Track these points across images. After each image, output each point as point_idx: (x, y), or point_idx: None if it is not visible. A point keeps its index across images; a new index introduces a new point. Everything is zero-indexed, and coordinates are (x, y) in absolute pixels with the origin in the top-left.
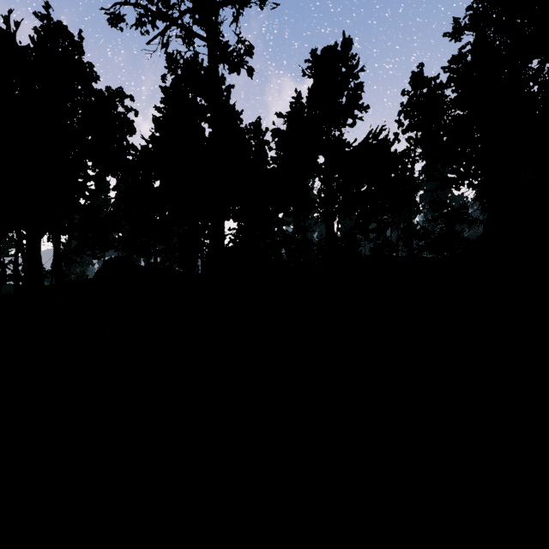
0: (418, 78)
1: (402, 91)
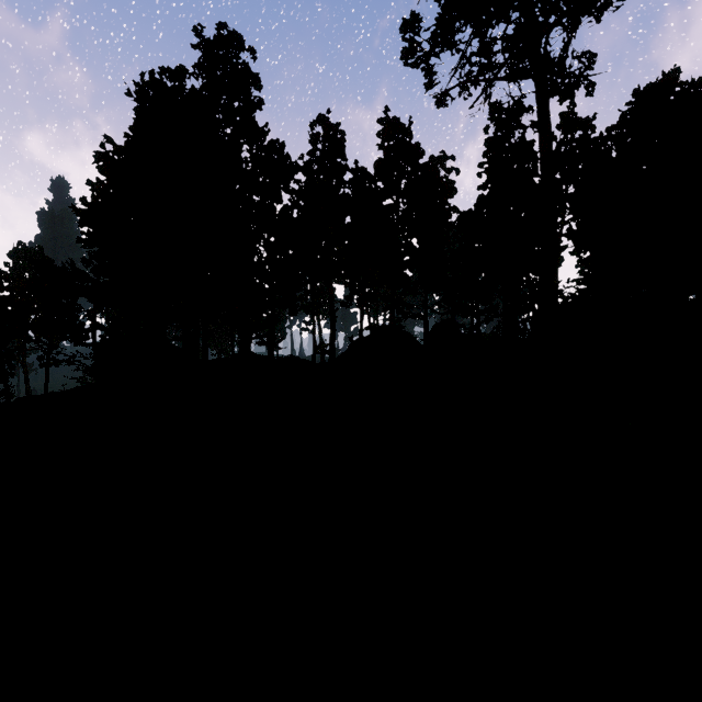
0: None
1: None
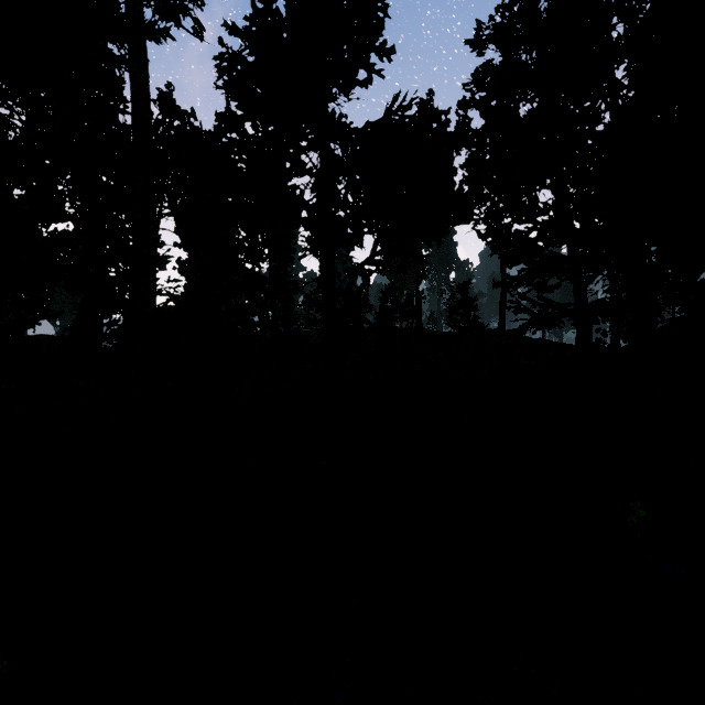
0: (427, 108)
1: None
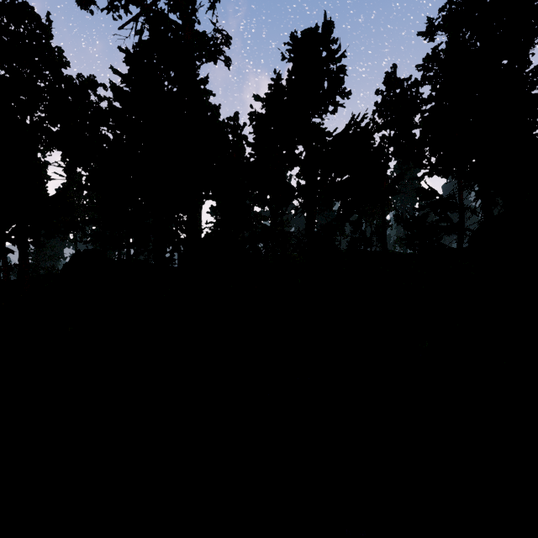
0: (391, 78)
1: (376, 91)
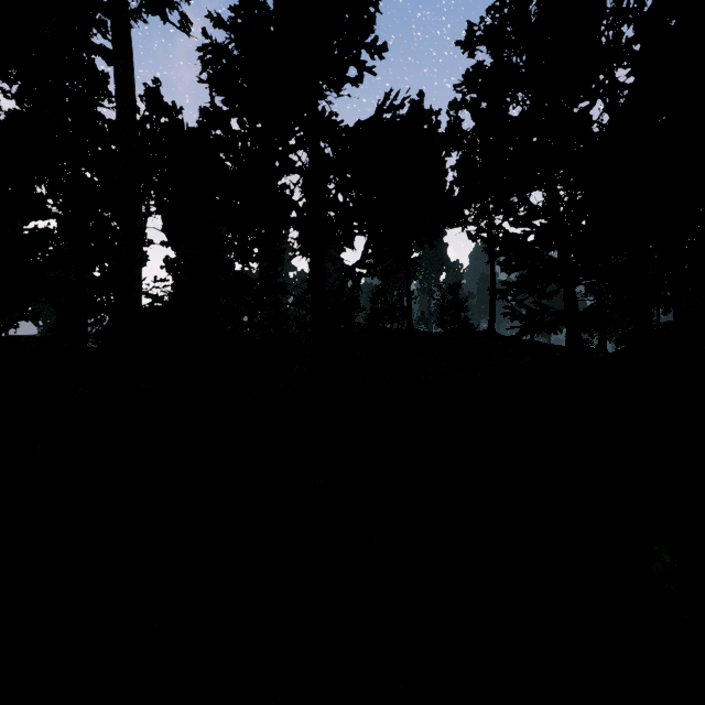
0: (418, 109)
1: None
